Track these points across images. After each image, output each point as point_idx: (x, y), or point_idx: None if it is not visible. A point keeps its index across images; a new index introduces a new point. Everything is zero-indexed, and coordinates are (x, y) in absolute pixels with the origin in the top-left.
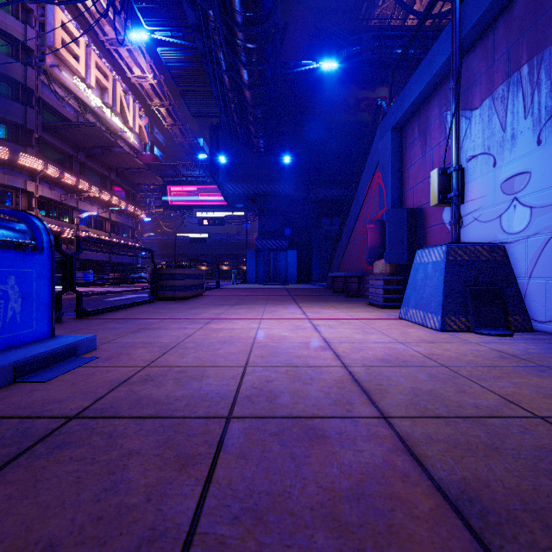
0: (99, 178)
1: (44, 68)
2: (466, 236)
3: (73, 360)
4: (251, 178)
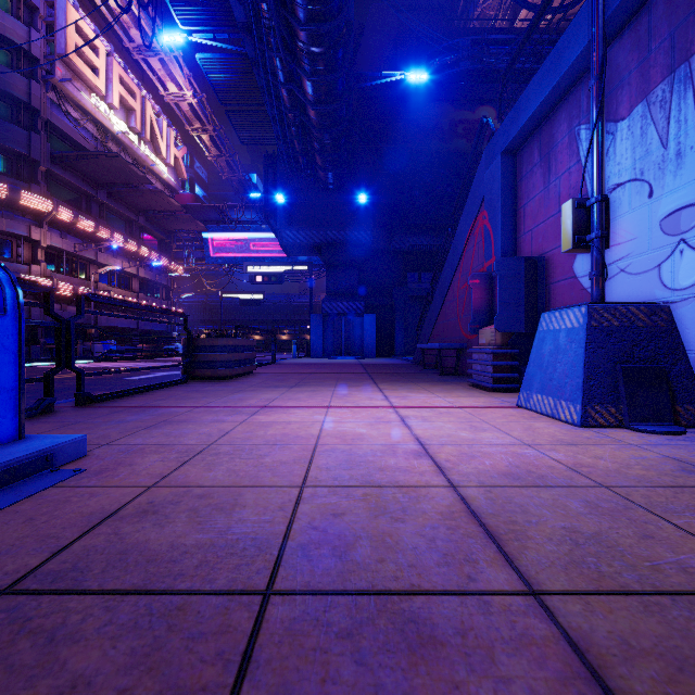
0: (124, 223)
1: (53, 83)
2: (607, 294)
3: (46, 474)
4: (317, 223)
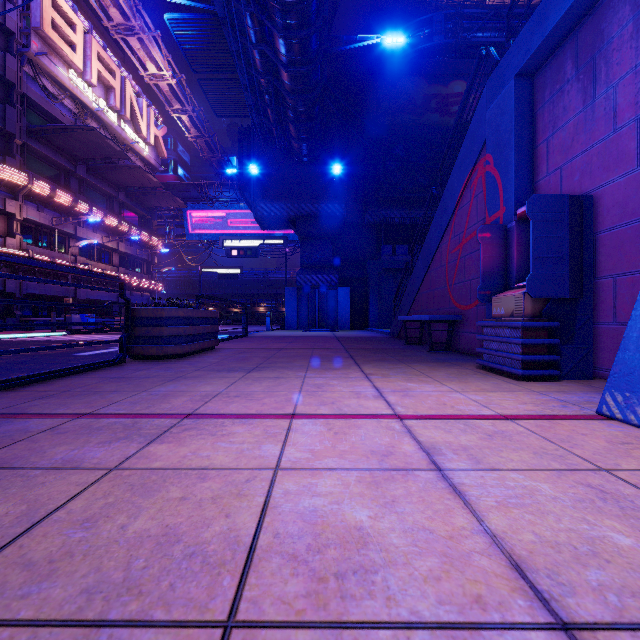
0: (105, 199)
1: (29, 56)
2: None
3: None
4: (291, 196)
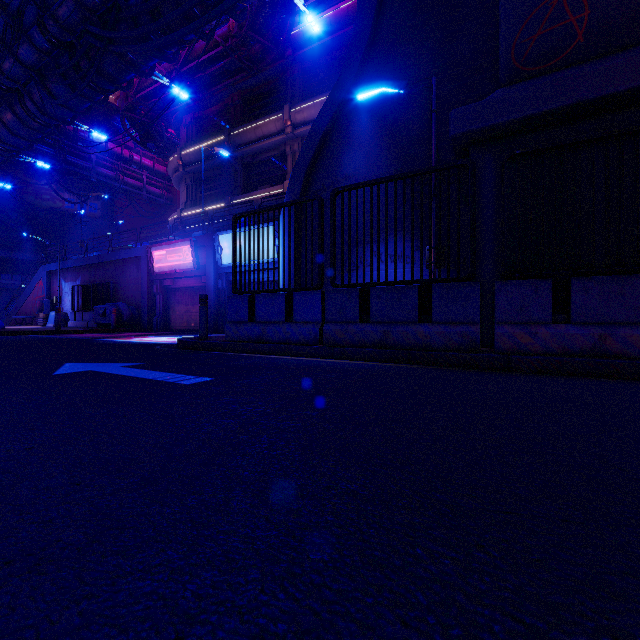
0: None
1: None
2: (65, 309)
3: None
4: None
